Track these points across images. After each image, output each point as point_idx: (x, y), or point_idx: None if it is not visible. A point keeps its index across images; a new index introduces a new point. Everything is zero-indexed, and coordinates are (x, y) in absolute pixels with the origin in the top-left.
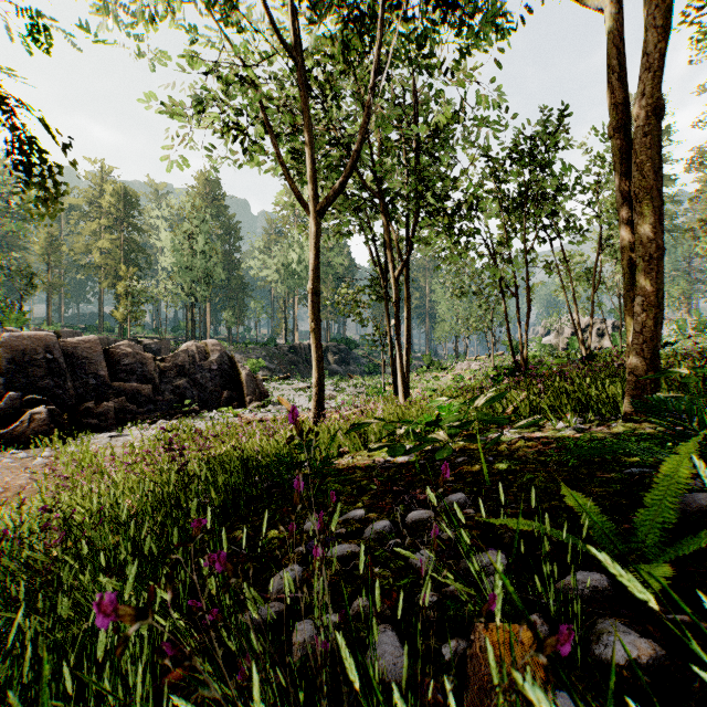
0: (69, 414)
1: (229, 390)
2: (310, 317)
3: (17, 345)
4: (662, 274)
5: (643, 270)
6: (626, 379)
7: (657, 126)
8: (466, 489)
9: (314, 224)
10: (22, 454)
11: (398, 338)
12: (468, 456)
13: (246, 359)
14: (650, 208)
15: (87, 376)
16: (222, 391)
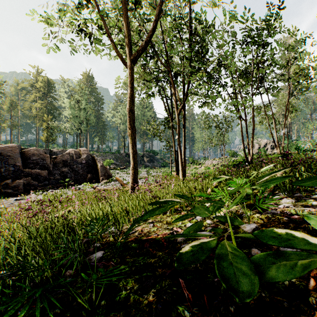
0: None
1: (91, 174)
2: (129, 127)
3: None
4: None
5: None
6: None
7: None
8: None
9: (130, 68)
10: None
11: (179, 145)
12: None
13: (105, 159)
14: None
15: (10, 165)
16: (87, 174)
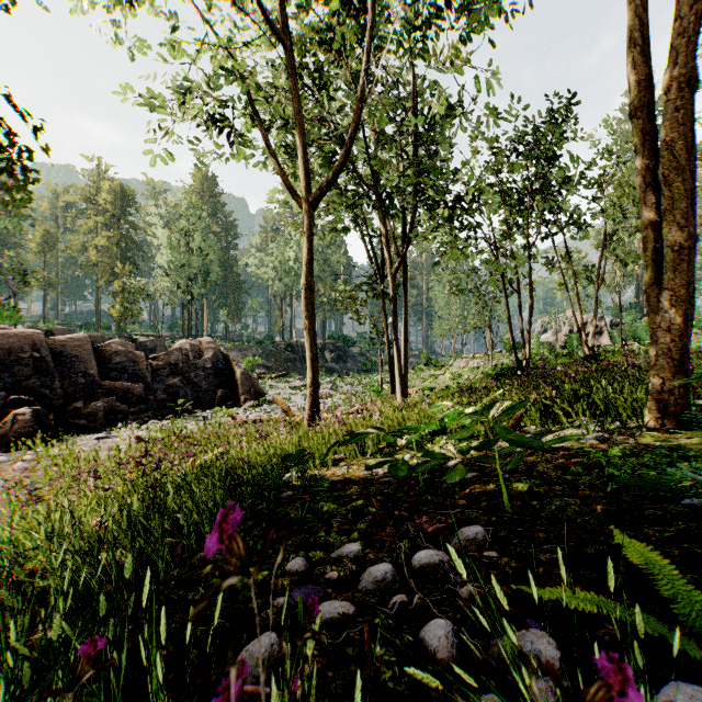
0: (56, 415)
1: (223, 389)
2: (305, 314)
3: (2, 343)
4: (692, 265)
5: (671, 261)
6: (650, 382)
7: (689, 99)
8: (483, 519)
9: (308, 217)
10: (3, 458)
11: (396, 336)
12: (479, 471)
13: (243, 357)
14: (680, 191)
15: (76, 375)
16: (216, 390)
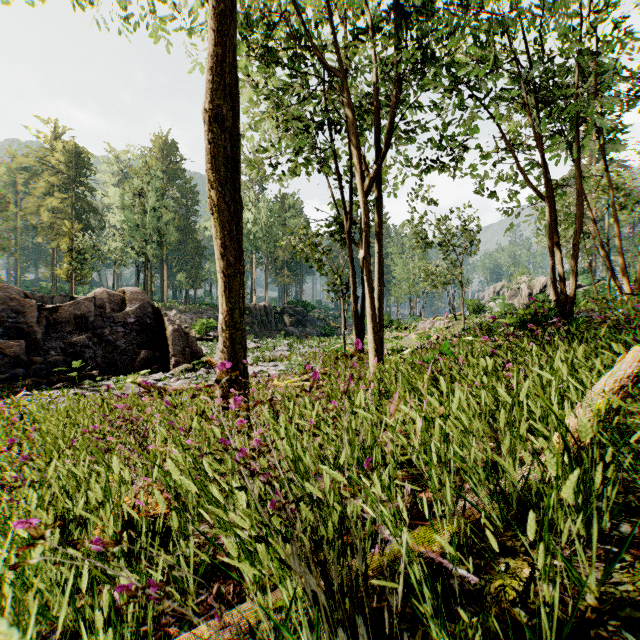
0: None
1: (149, 349)
2: (208, 178)
3: None
4: None
5: None
6: None
7: None
8: None
9: None
10: None
11: (368, 276)
12: None
13: (197, 319)
14: None
15: None
16: (139, 350)
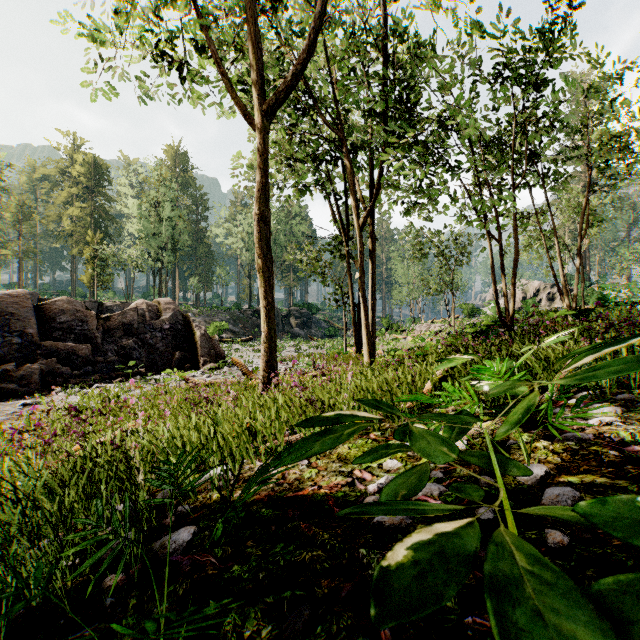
0: None
1: (182, 351)
2: (257, 252)
3: None
4: None
5: None
6: None
7: None
8: None
9: (261, 129)
10: None
11: (363, 293)
12: None
13: (210, 322)
14: None
15: (13, 334)
16: (174, 352)
